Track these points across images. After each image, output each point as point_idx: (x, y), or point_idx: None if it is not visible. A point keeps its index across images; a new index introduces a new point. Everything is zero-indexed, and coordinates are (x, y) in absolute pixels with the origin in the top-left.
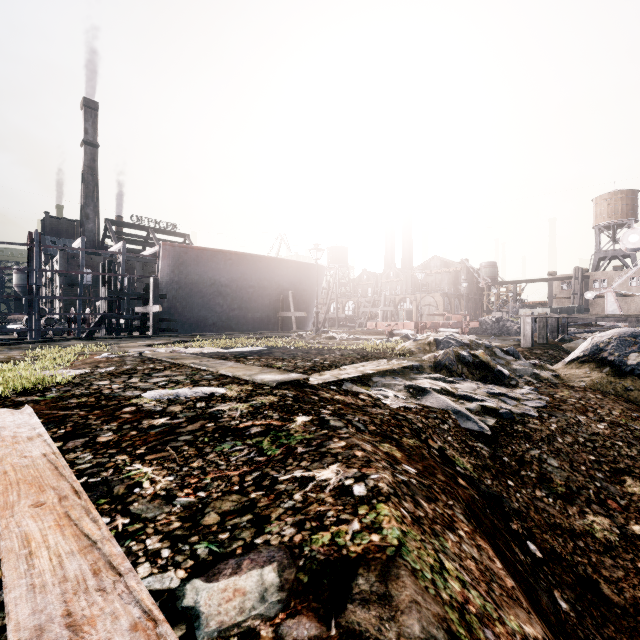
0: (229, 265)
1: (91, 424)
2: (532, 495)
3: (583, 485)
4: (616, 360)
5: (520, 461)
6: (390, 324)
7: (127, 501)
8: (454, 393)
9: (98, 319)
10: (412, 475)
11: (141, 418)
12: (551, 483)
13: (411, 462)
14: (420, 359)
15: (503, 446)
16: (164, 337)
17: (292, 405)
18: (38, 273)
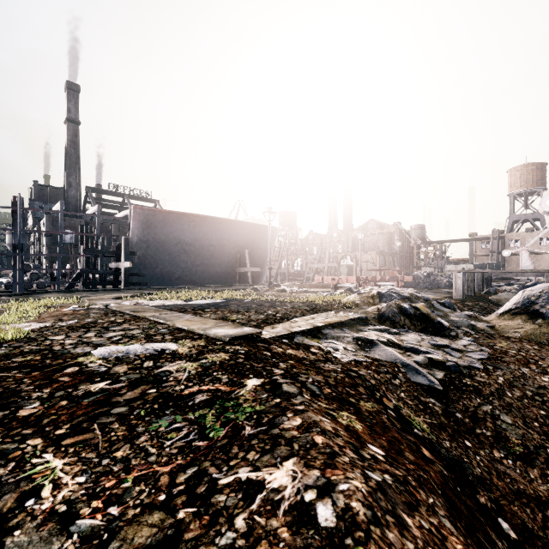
0: (192, 226)
1: (21, 390)
2: (491, 456)
3: (540, 444)
4: (548, 312)
5: (473, 418)
6: (335, 278)
7: (7, 526)
8: (400, 345)
9: (77, 274)
10: (382, 464)
11: (79, 382)
12: (508, 442)
13: (374, 436)
14: (365, 311)
15: (454, 401)
16: (134, 290)
17: (243, 364)
18: (21, 233)
